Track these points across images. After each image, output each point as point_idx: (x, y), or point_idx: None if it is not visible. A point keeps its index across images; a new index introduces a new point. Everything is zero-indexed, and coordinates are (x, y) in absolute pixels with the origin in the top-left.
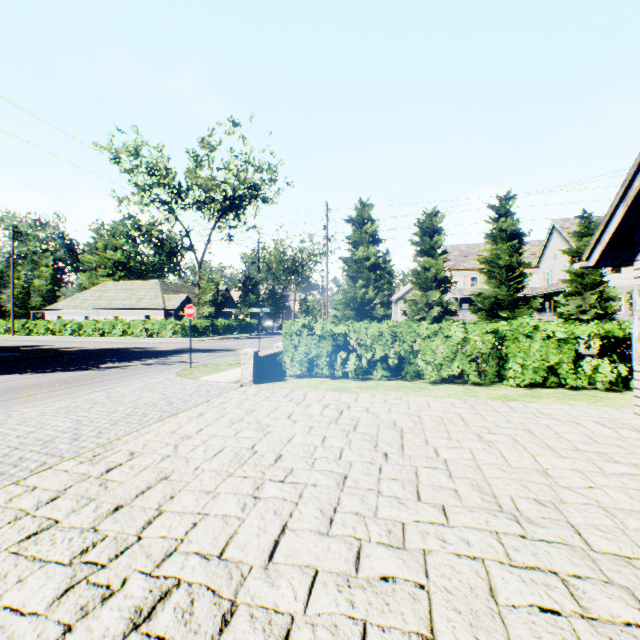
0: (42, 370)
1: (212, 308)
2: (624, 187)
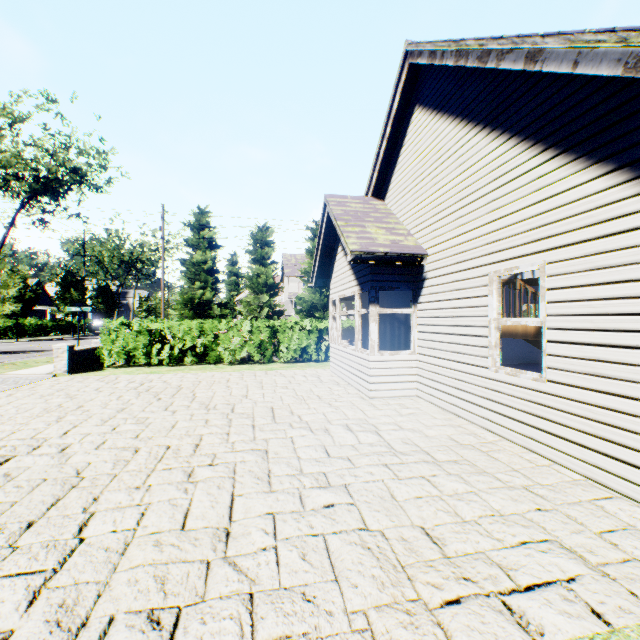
0: None
1: (17, 305)
2: (317, 245)
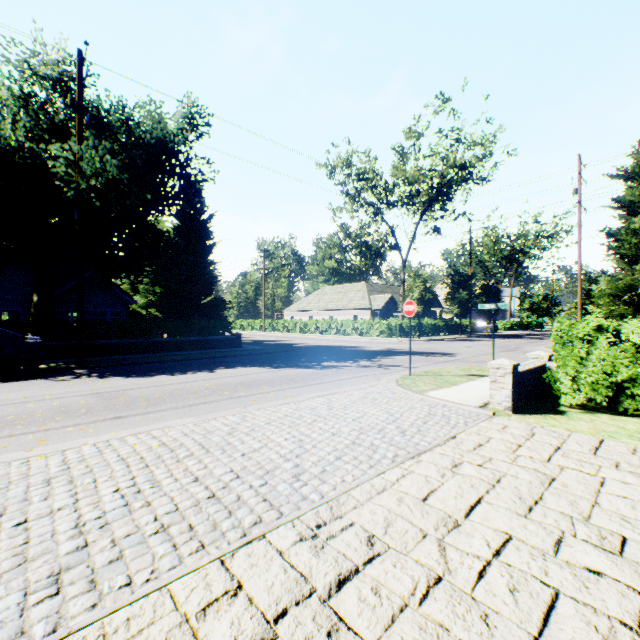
0: (276, 364)
1: (418, 307)
2: None
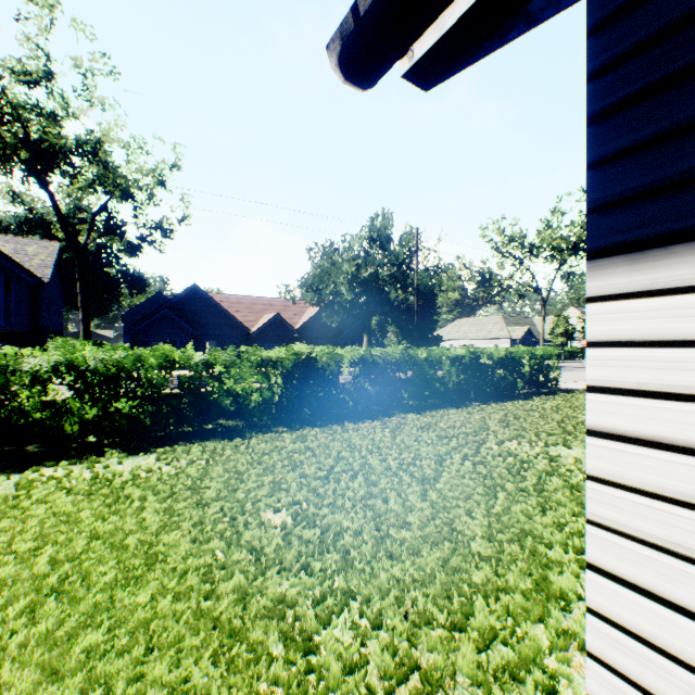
0: None
1: (563, 338)
2: None
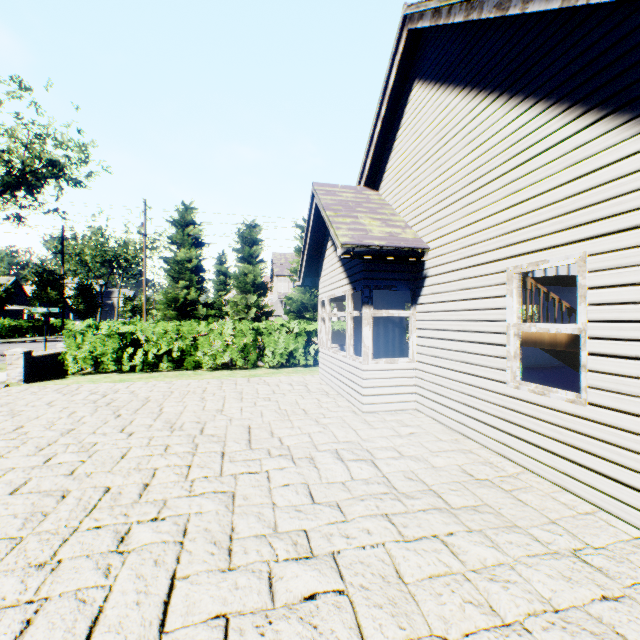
0: None
1: None
2: (304, 240)
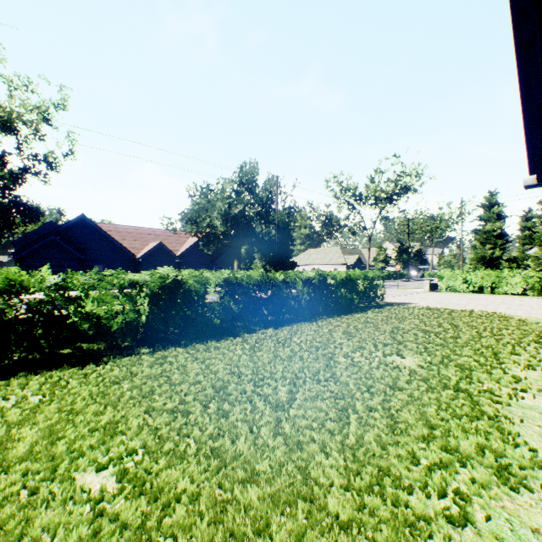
0: None
1: (382, 264)
2: None
